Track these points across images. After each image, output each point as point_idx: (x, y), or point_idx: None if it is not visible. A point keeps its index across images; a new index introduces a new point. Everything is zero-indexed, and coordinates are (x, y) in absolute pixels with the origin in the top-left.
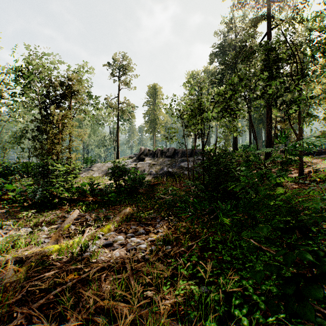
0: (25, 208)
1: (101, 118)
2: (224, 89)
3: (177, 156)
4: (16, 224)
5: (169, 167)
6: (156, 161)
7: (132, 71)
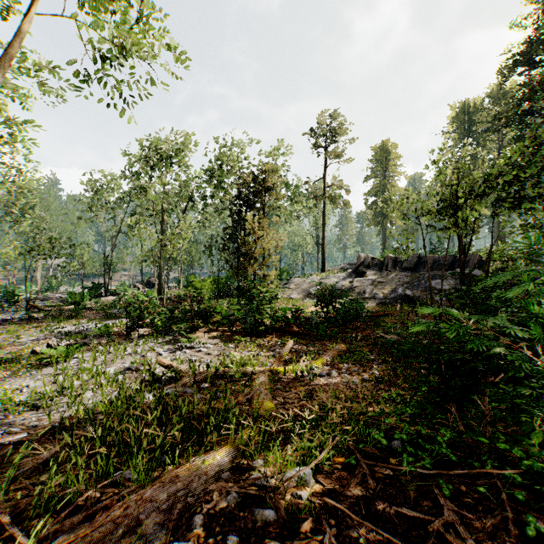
0: (235, 333)
1: None
2: (501, 167)
3: (422, 268)
4: (236, 348)
5: (407, 287)
6: (385, 277)
7: (346, 133)
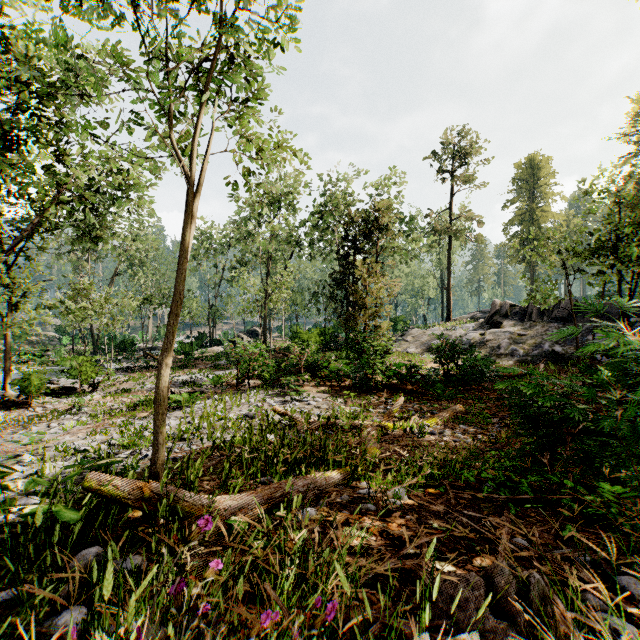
0: (344, 388)
1: None
2: None
3: (580, 317)
4: (345, 403)
5: (556, 342)
6: (527, 329)
7: (477, 152)
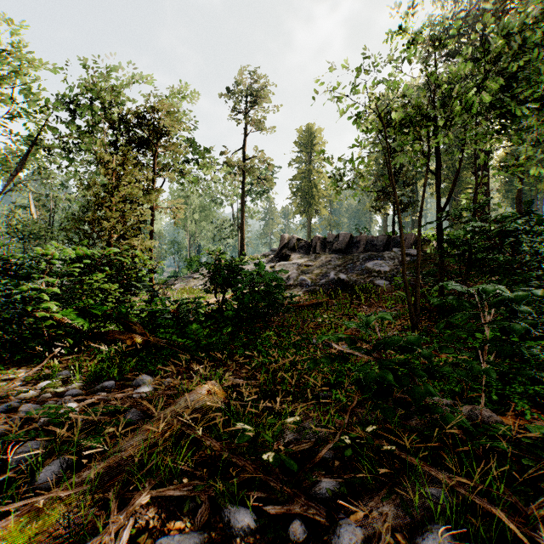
0: None
1: (216, 191)
2: (517, 25)
3: (355, 249)
4: None
5: (340, 271)
6: (313, 260)
7: (268, 96)
